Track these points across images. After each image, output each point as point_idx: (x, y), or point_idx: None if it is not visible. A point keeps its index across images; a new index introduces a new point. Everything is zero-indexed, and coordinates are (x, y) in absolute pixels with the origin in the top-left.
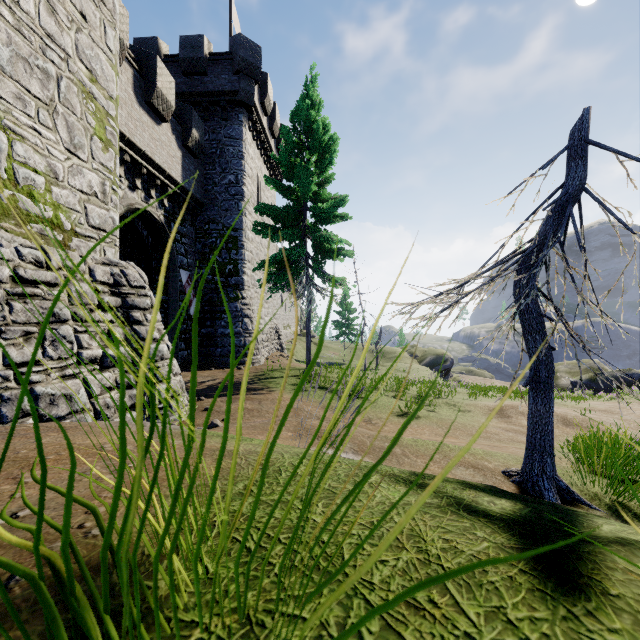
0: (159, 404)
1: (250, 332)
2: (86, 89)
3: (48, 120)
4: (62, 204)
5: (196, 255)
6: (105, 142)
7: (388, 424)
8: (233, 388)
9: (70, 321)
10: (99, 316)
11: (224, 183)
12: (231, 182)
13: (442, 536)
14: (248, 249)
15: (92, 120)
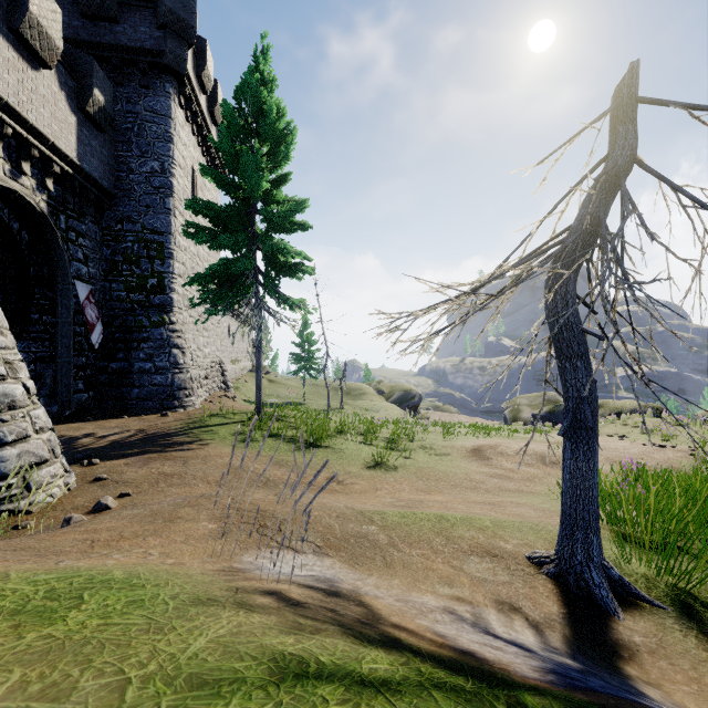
0: (3, 480)
1: (181, 367)
2: None
3: None
4: None
5: (103, 264)
6: None
7: (359, 480)
8: (149, 443)
9: None
10: None
11: (144, 171)
12: (154, 170)
13: None
14: (179, 260)
15: None
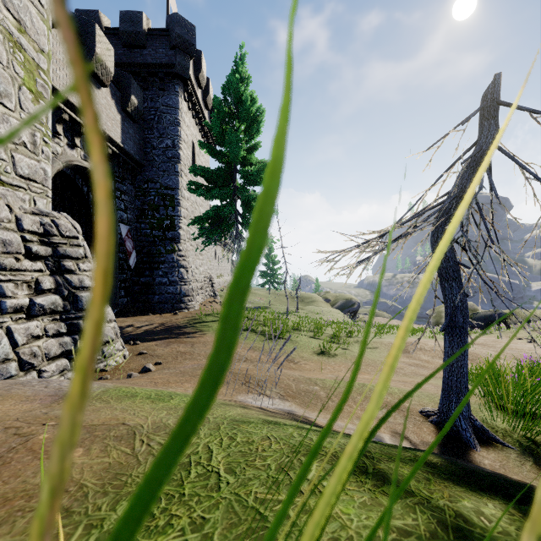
0: None
1: (185, 281)
2: (13, 38)
3: None
4: None
5: (135, 211)
6: (35, 94)
7: (309, 362)
8: (168, 332)
9: None
10: (26, 265)
11: (162, 147)
12: (168, 146)
13: None
14: (184, 207)
15: (20, 70)
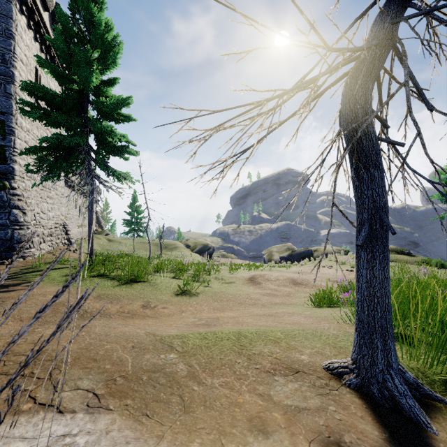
0: None
1: (21, 224)
2: None
3: None
4: None
5: None
6: None
7: (168, 306)
8: None
9: None
10: None
11: None
12: None
13: None
14: (21, 138)
15: None
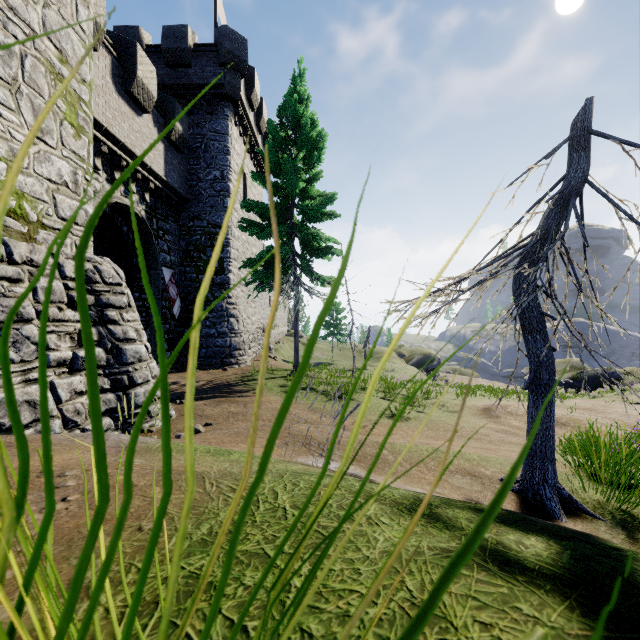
0: (136, 409)
1: (236, 332)
2: (55, 70)
3: (10, 100)
4: (27, 193)
5: (180, 253)
6: (77, 128)
7: (378, 426)
8: (217, 390)
9: (35, 320)
10: (69, 315)
11: (209, 179)
12: (216, 178)
13: (476, 616)
14: (234, 247)
15: (62, 104)
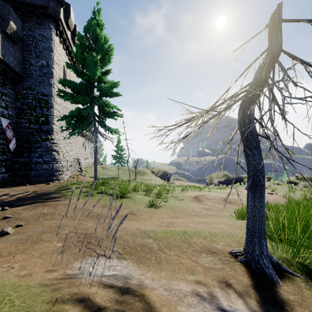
0: None
1: (57, 160)
2: None
3: None
4: None
5: (16, 109)
6: None
7: (143, 213)
8: (37, 198)
9: None
10: None
11: (38, 65)
12: (43, 65)
13: None
14: (56, 109)
15: None
